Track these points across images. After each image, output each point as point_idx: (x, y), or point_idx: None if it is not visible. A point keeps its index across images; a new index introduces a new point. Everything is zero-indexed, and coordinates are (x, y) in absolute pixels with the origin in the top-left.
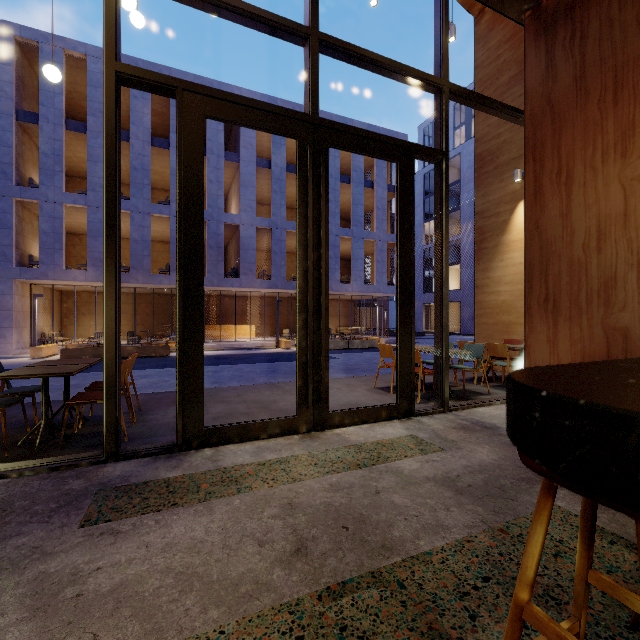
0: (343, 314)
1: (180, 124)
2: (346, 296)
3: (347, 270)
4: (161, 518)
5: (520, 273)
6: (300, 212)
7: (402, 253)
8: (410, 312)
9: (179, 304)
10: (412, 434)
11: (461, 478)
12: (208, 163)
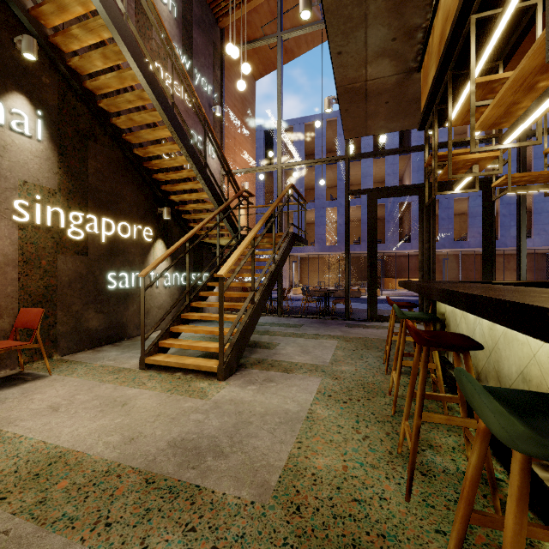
0: (530, 268)
1: (369, 205)
2: (530, 250)
3: None
4: (364, 329)
5: None
6: (420, 227)
7: (485, 238)
8: (491, 270)
9: (368, 269)
10: None
11: None
12: (386, 162)
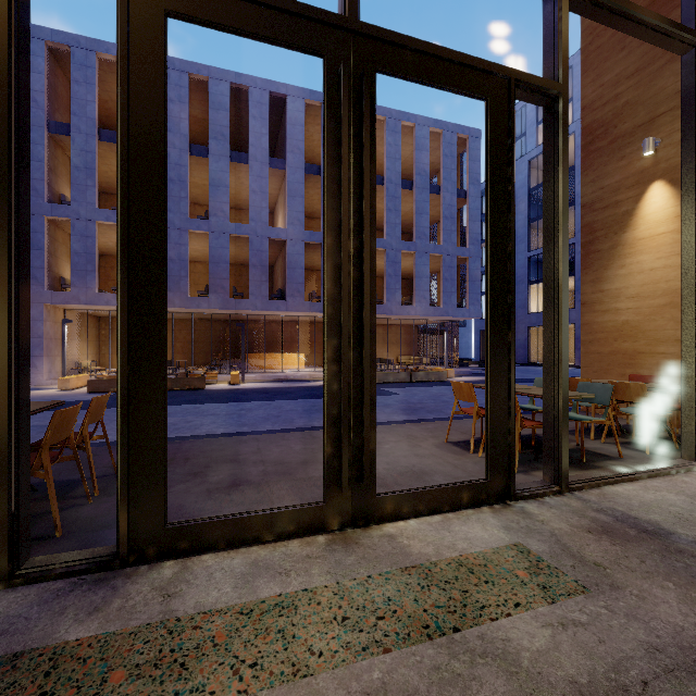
0: (405, 341)
1: (123, 21)
2: (408, 320)
3: (409, 291)
4: None
5: (652, 283)
6: (329, 174)
7: (494, 242)
8: (507, 336)
9: (122, 321)
10: (518, 542)
11: (655, 694)
12: (251, 171)
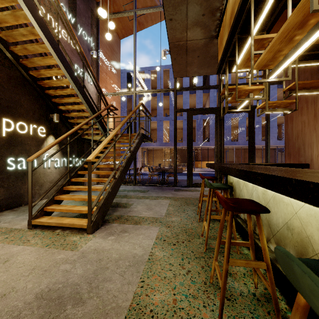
0: None
1: (188, 118)
2: None
3: None
4: (185, 192)
5: None
6: (216, 132)
7: (250, 139)
8: (253, 157)
9: (187, 156)
10: None
11: None
12: (196, 96)
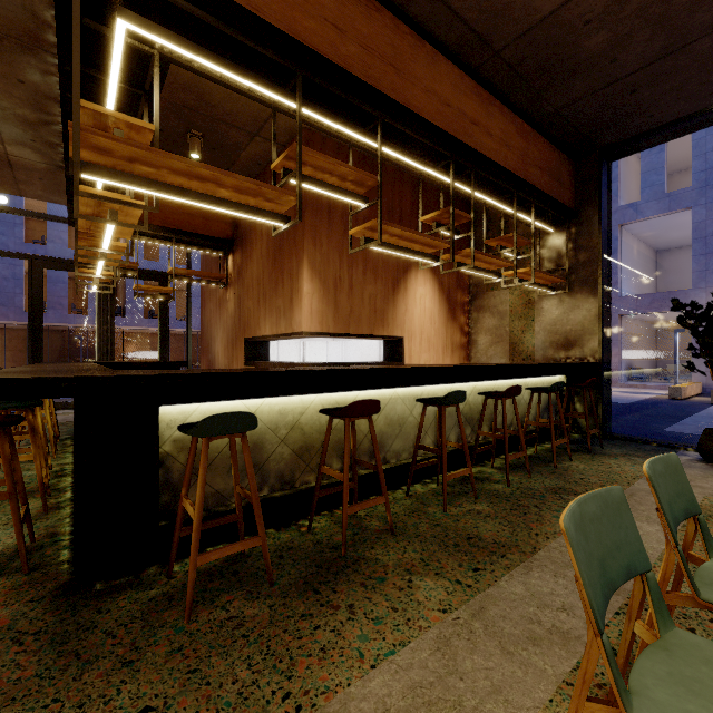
0: None
1: (31, 274)
2: None
3: None
4: None
5: None
6: (98, 308)
7: (161, 325)
8: (167, 353)
9: (30, 350)
10: None
11: None
12: None
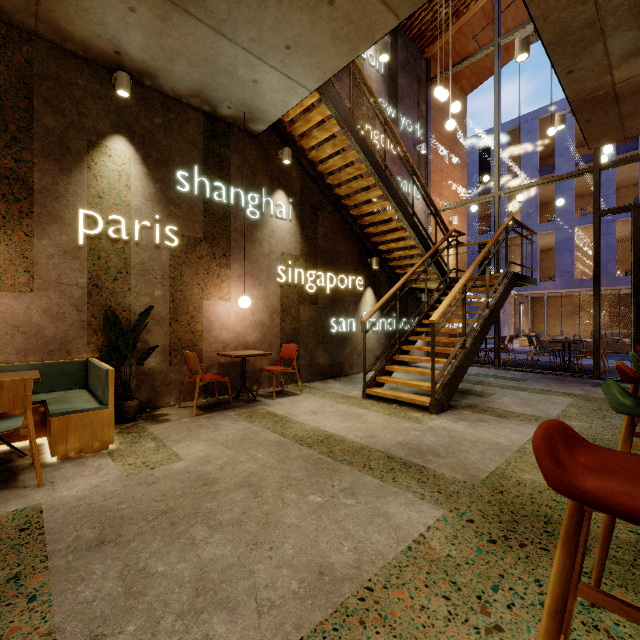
0: None
1: (633, 226)
2: None
3: None
4: None
5: None
6: None
7: None
8: None
9: (633, 312)
10: None
11: None
12: None
